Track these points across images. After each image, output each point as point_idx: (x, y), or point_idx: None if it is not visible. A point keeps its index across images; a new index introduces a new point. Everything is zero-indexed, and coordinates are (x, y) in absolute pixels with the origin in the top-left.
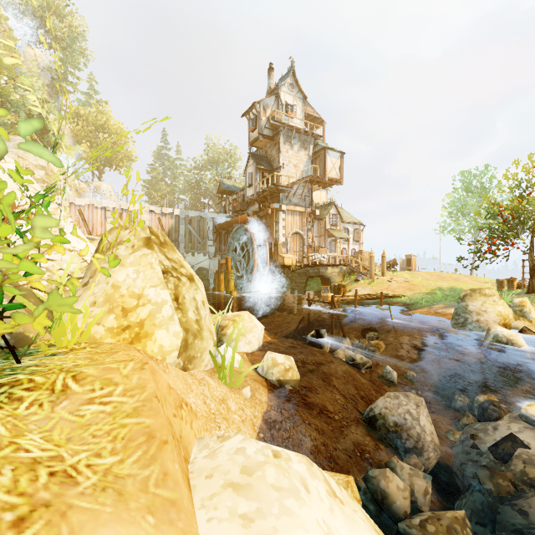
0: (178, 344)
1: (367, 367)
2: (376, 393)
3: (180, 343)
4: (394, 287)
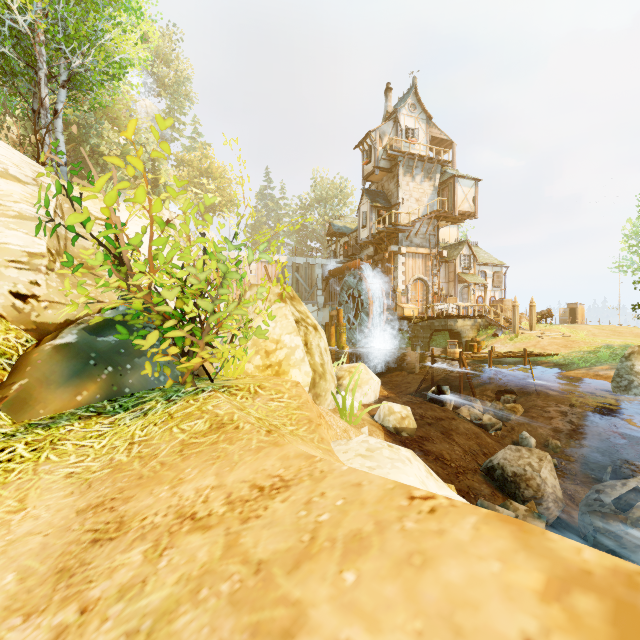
0: (308, 382)
1: (496, 429)
2: None
3: (310, 381)
4: (544, 344)
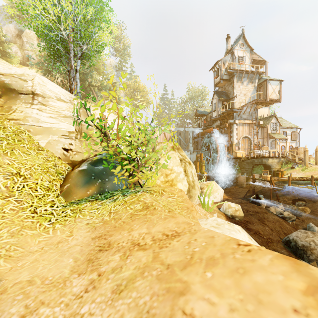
0: (186, 189)
1: (292, 220)
2: None
3: (187, 189)
4: None
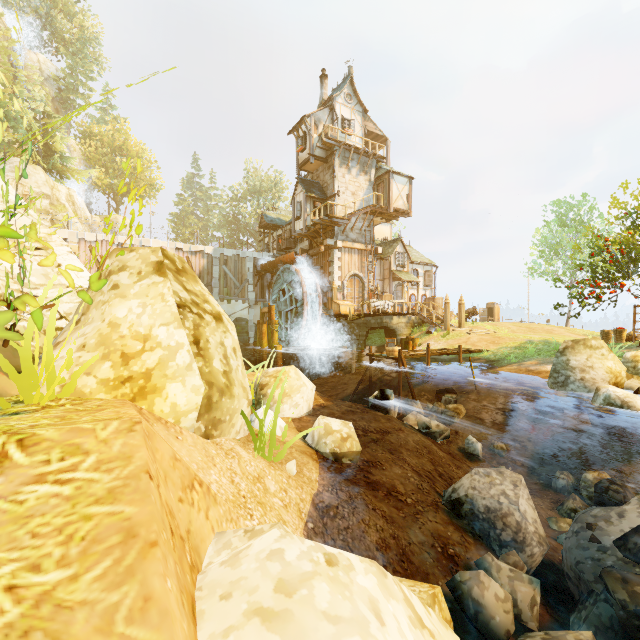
0: (198, 403)
1: (445, 437)
2: (458, 469)
3: (201, 402)
4: (474, 341)
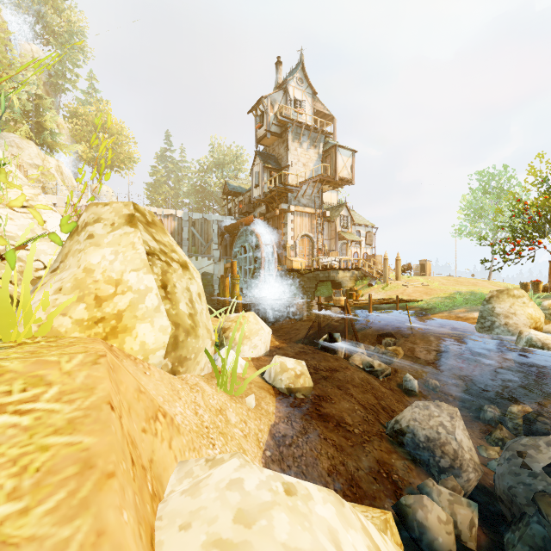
0: (165, 341)
1: (386, 374)
2: (398, 403)
3: (168, 340)
4: (409, 292)
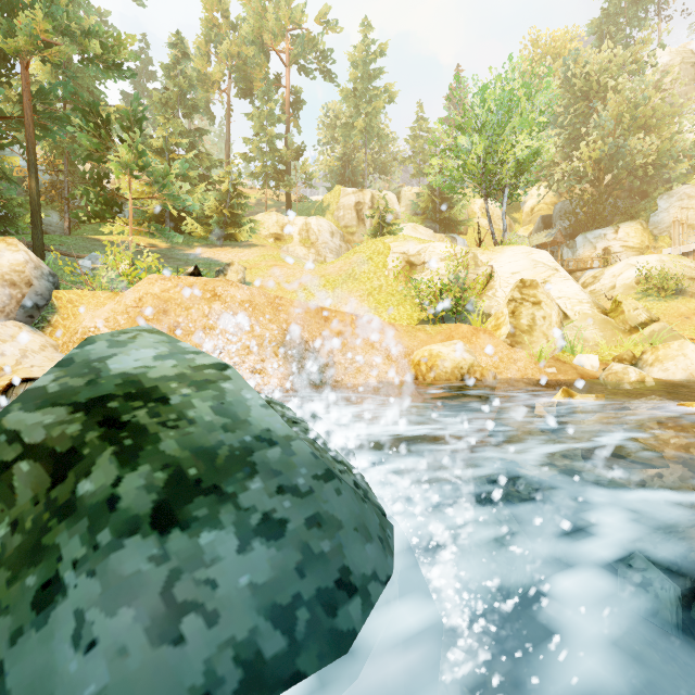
0: (507, 333)
1: None
2: None
3: (508, 333)
4: None
